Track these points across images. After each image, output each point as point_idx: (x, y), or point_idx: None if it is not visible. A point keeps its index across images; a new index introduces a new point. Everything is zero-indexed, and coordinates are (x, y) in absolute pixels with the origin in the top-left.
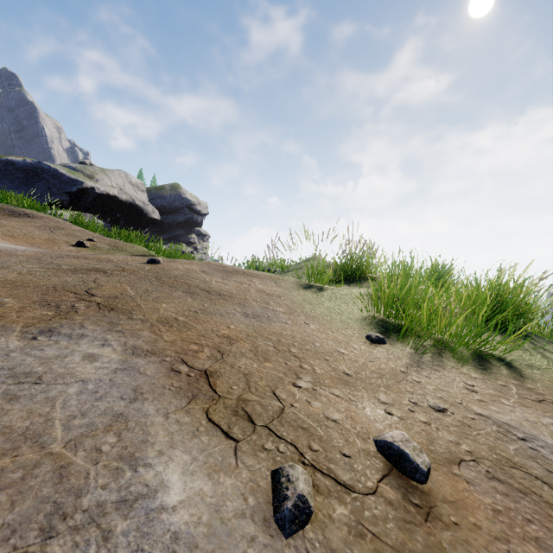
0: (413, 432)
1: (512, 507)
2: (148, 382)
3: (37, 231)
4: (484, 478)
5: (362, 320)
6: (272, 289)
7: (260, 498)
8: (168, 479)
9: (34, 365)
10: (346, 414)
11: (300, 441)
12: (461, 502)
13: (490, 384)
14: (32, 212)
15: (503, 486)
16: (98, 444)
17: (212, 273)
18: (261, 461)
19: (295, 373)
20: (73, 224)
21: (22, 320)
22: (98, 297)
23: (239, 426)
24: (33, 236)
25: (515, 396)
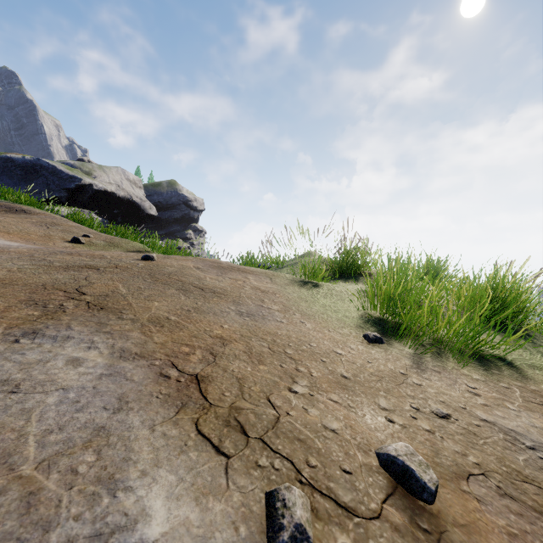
0: (417, 442)
1: (528, 530)
2: (134, 389)
3: (33, 227)
4: (495, 495)
5: (358, 319)
6: (267, 286)
7: (253, 526)
8: (150, 505)
9: (12, 371)
10: (345, 422)
11: (296, 455)
12: (473, 525)
13: (492, 387)
14: (29, 209)
15: (516, 504)
16: (74, 464)
17: (207, 270)
18: (254, 481)
19: (290, 377)
20: (70, 220)
21: (5, 320)
22: (89, 296)
23: (231, 439)
24: (28, 232)
25: (519, 399)
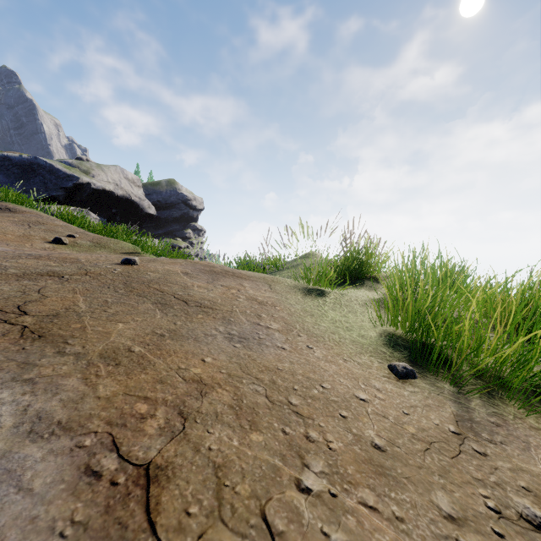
0: None
1: None
2: (24, 515)
3: (12, 226)
4: None
5: (377, 339)
6: (265, 296)
7: None
8: None
9: None
10: None
11: None
12: None
13: None
14: (15, 207)
15: None
16: None
17: (197, 275)
18: None
19: (298, 454)
20: (60, 219)
21: None
22: (30, 316)
23: None
24: (5, 232)
25: None
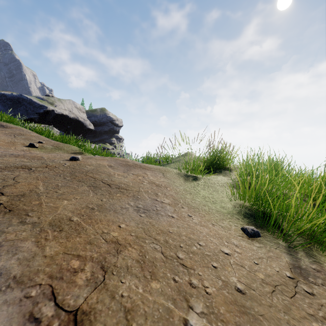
0: None
1: None
2: None
3: (4, 136)
4: None
5: (233, 209)
6: (160, 180)
7: None
8: None
9: None
10: None
11: None
12: None
13: None
14: (6, 124)
15: None
16: None
17: (117, 167)
18: None
19: (185, 298)
20: (34, 132)
21: None
22: (5, 196)
23: None
24: None
25: None
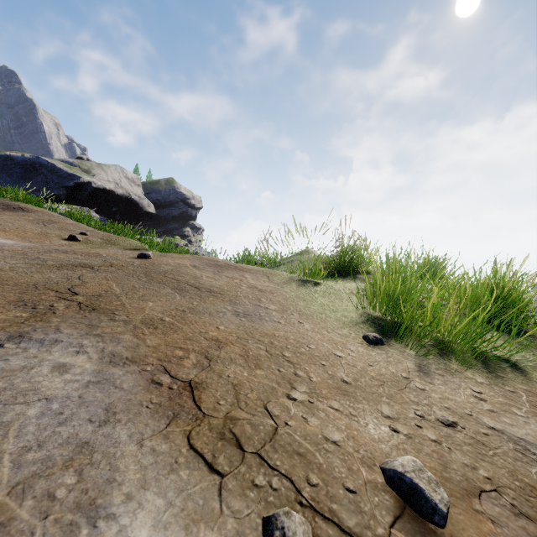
0: (423, 454)
1: None
2: (123, 398)
3: (30, 224)
4: (510, 514)
5: (358, 318)
6: (264, 285)
7: None
8: (134, 536)
9: None
10: (347, 433)
11: (296, 471)
12: None
13: (498, 391)
14: (27, 206)
15: (533, 524)
16: (52, 487)
17: (204, 268)
18: (250, 504)
19: (289, 382)
20: (68, 217)
21: None
22: (81, 296)
23: (226, 454)
24: (25, 230)
25: (526, 404)
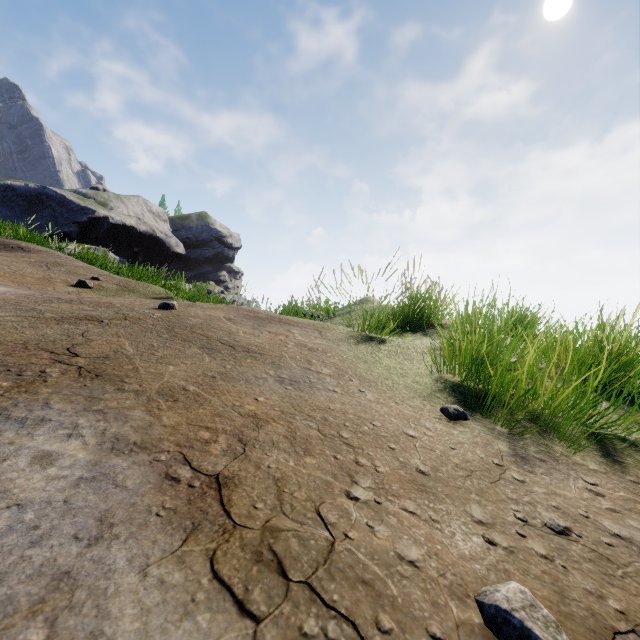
0: (531, 577)
1: None
2: (125, 502)
3: (30, 267)
4: None
5: (433, 385)
6: (316, 342)
7: None
8: None
9: None
10: (427, 548)
11: (361, 610)
12: None
13: (617, 482)
14: (28, 246)
15: None
16: None
17: (241, 321)
18: None
19: (348, 474)
20: (78, 259)
21: None
22: (82, 358)
23: (263, 585)
24: (23, 274)
25: None
